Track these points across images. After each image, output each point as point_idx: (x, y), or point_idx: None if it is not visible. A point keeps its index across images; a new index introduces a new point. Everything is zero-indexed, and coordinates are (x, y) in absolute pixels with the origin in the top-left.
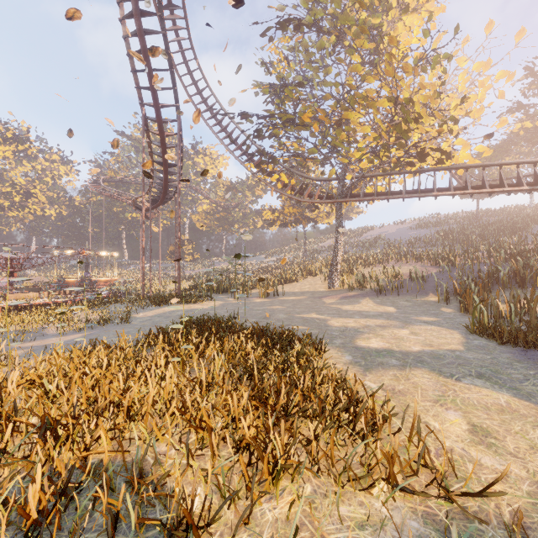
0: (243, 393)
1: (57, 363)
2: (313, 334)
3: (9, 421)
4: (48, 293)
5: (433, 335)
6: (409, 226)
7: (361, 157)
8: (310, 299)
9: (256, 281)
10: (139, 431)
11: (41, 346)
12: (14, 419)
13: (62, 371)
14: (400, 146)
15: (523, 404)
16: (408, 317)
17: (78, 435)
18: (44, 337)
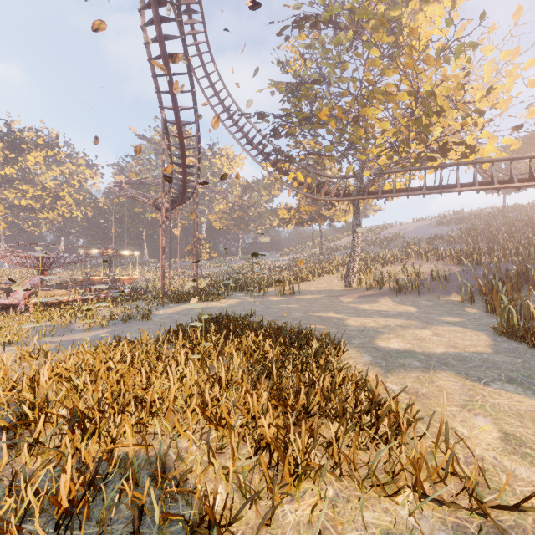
0: (262, 392)
1: (84, 358)
2: (331, 333)
3: (41, 412)
4: (75, 291)
5: (457, 337)
6: (430, 223)
7: (379, 153)
8: (327, 298)
9: (272, 279)
10: (162, 426)
11: (69, 341)
12: (46, 411)
13: (89, 365)
14: (421, 141)
15: None
16: (430, 317)
17: (104, 428)
18: (71, 332)
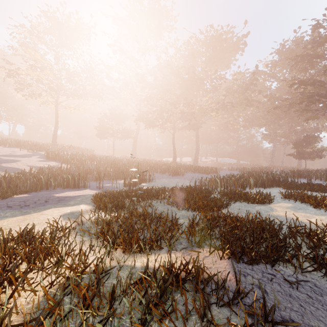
0: None
1: None
2: None
3: None
4: None
5: None
6: None
7: None
8: None
9: None
10: None
11: None
12: None
13: None
14: None
15: (21, 217)
16: None
17: None
18: None
